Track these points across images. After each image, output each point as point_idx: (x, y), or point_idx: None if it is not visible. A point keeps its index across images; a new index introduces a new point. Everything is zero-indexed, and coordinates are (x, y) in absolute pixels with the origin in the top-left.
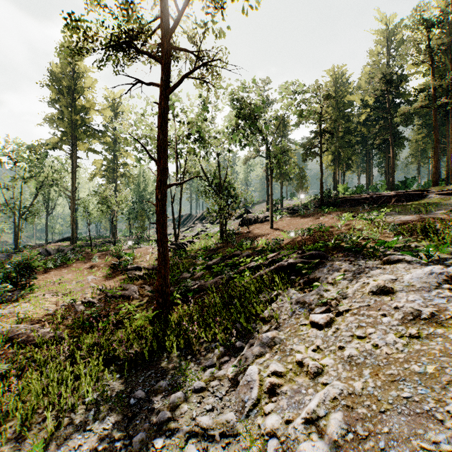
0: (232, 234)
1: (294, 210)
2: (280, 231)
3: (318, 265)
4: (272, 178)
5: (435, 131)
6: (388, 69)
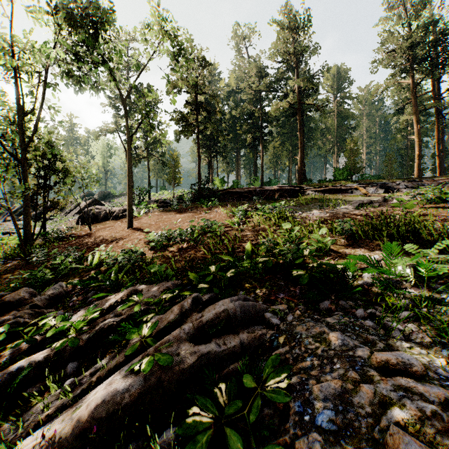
0: (55, 239)
1: (166, 202)
2: (144, 232)
3: (254, 360)
4: (138, 162)
5: (301, 133)
6: (259, 68)
